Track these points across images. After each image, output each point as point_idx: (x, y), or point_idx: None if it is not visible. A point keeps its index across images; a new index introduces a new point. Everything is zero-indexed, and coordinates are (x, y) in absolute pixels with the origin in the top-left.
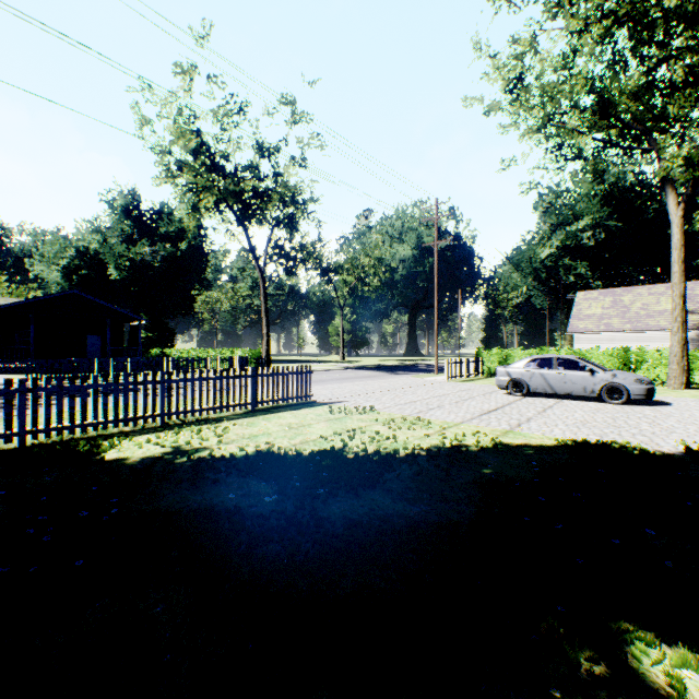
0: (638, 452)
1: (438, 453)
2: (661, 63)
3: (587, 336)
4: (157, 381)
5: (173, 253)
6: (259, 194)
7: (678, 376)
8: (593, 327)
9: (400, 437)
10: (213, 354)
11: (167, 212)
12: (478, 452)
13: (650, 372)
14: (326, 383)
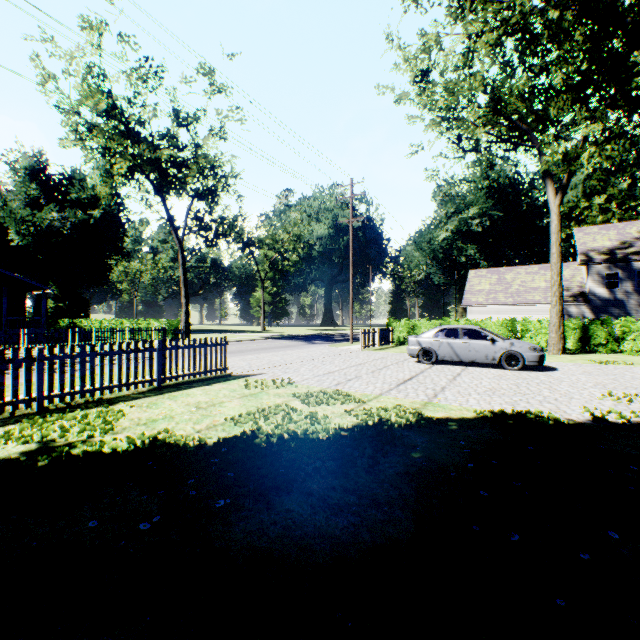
0: (553, 422)
1: (362, 435)
2: (543, 71)
3: (478, 309)
4: (33, 358)
5: (85, 221)
6: (176, 163)
7: (557, 343)
8: (483, 300)
9: (319, 415)
10: (128, 325)
11: (79, 178)
12: (403, 430)
13: (533, 340)
14: (244, 354)
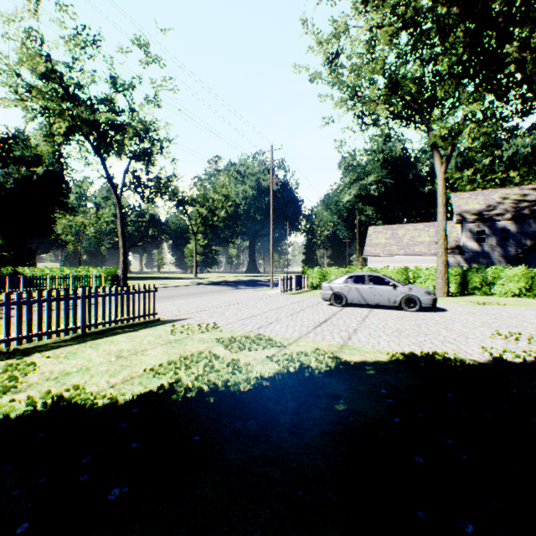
0: (460, 364)
1: (284, 385)
2: (432, 60)
3: (376, 259)
4: None
5: (28, 177)
6: (114, 125)
7: (442, 287)
8: (380, 252)
9: (242, 362)
10: (68, 272)
11: (23, 137)
12: (324, 377)
13: (422, 285)
14: (175, 299)
